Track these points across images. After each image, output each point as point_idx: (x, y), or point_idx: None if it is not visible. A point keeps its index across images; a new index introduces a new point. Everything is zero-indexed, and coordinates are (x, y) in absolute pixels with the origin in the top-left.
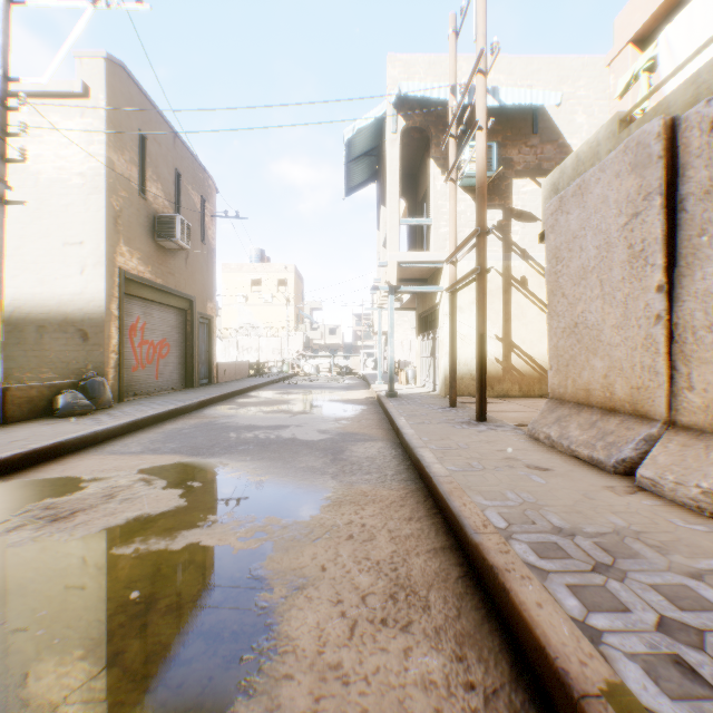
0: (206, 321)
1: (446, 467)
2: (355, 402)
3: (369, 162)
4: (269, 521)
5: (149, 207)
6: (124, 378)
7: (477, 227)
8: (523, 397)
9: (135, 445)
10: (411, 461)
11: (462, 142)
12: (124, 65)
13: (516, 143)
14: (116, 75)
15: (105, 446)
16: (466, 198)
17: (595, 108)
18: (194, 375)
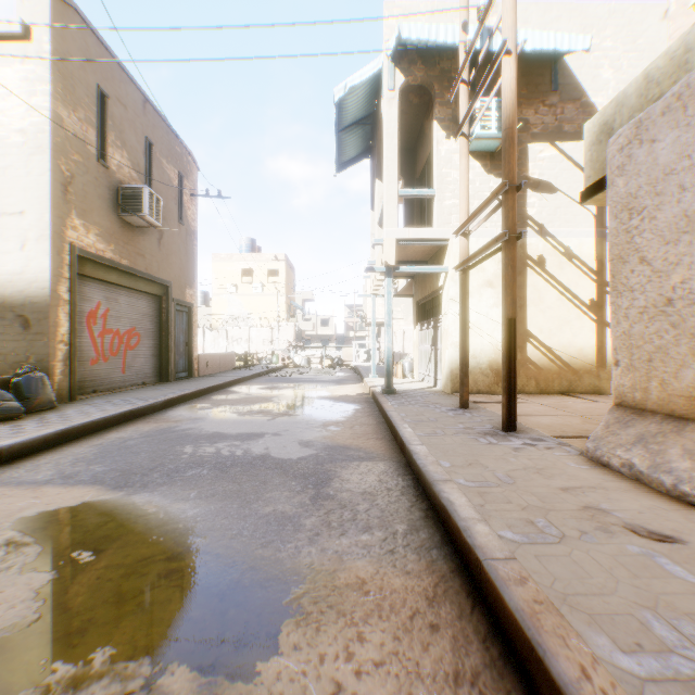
0: (185, 309)
1: (497, 531)
2: (347, 400)
3: (362, 132)
4: (168, 686)
5: (112, 177)
6: (76, 372)
7: (505, 180)
8: (540, 394)
9: (49, 467)
10: (429, 501)
11: (470, 100)
12: (76, 6)
13: (532, 102)
14: (66, 16)
15: (7, 469)
16: (474, 166)
17: (623, 62)
18: (169, 368)
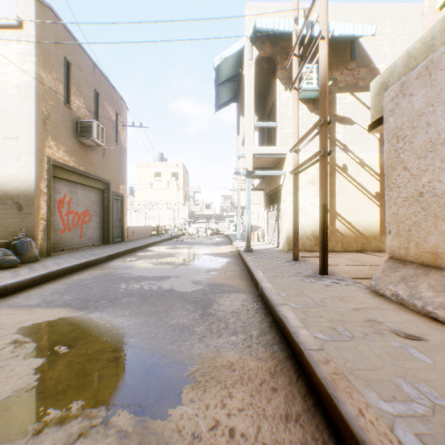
0: (119, 198)
1: (313, 334)
2: (222, 255)
3: (232, 86)
4: (117, 422)
5: (73, 115)
6: (51, 238)
7: (321, 118)
8: (344, 251)
9: (37, 296)
10: (272, 317)
11: (300, 66)
12: (51, 7)
13: (339, 67)
14: (45, 13)
15: (10, 298)
16: (302, 107)
17: (396, 42)
18: (109, 236)
